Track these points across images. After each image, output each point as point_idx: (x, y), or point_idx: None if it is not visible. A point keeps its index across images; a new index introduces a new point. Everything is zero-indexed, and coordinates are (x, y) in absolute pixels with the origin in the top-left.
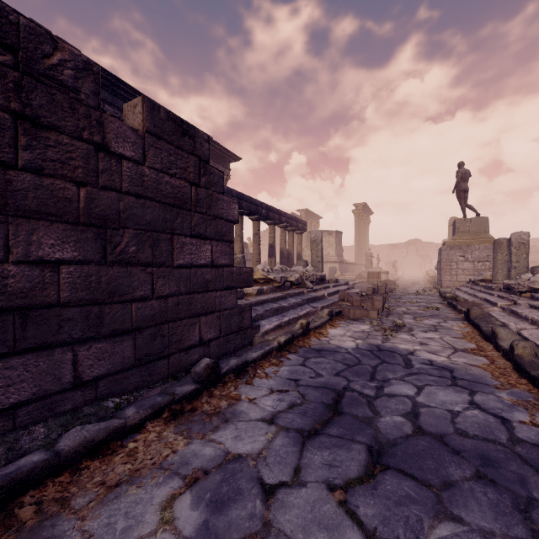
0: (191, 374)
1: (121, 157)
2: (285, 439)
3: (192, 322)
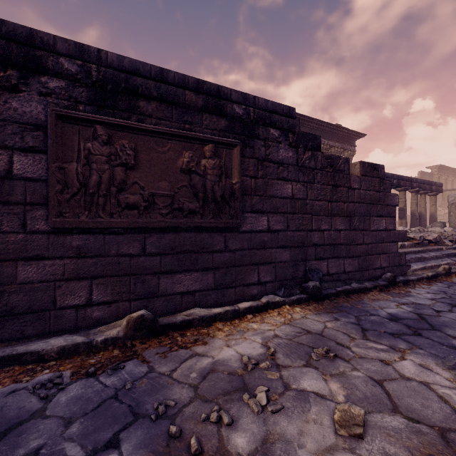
0: (382, 278)
1: (354, 189)
2: (441, 304)
3: (377, 257)
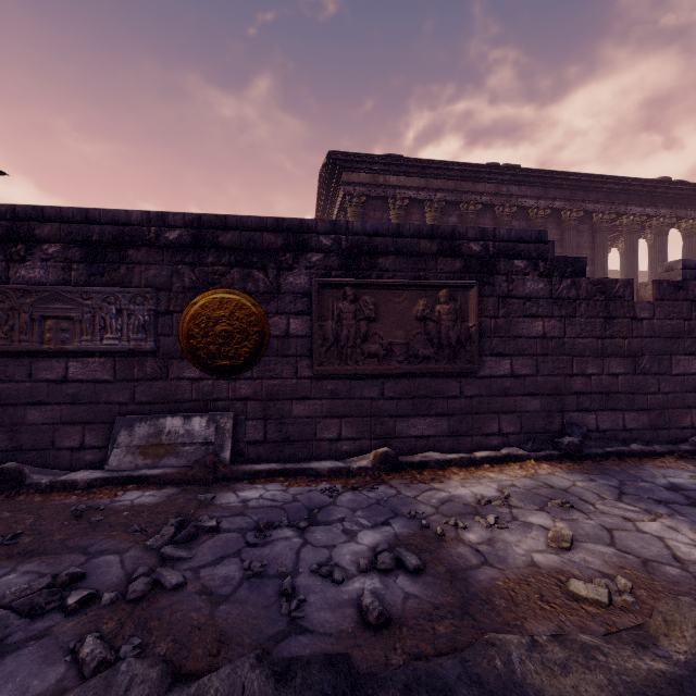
0: (688, 442)
1: (642, 319)
2: None
3: (685, 412)
